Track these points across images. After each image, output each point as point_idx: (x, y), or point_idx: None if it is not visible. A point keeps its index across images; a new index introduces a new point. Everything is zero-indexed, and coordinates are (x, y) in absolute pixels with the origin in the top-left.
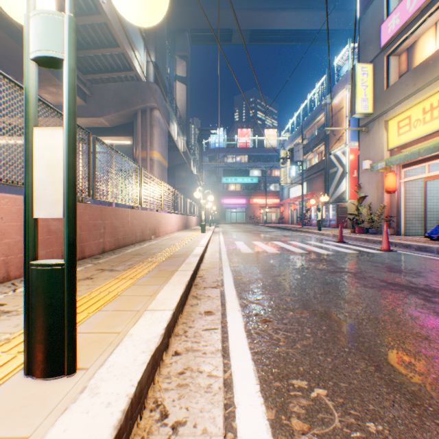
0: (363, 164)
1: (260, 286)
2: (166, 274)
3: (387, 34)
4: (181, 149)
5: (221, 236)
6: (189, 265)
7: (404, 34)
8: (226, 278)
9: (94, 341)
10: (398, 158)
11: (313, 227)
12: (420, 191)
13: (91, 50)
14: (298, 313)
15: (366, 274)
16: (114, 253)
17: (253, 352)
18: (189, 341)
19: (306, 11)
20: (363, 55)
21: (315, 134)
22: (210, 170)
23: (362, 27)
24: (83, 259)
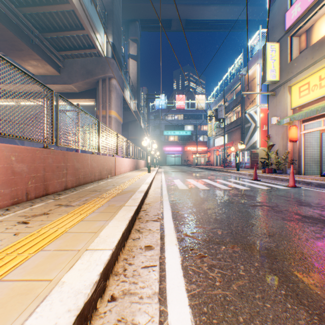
0: (272, 120)
1: (194, 219)
2: (113, 210)
3: (291, 19)
4: (133, 110)
5: (162, 175)
6: (135, 200)
7: (304, 19)
8: (165, 211)
9: (20, 293)
10: (300, 114)
11: (232, 168)
12: (316, 140)
13: (63, 32)
14: (230, 247)
15: (282, 208)
16: (74, 190)
17: (190, 295)
18: (127, 281)
19: (227, 5)
20: (272, 37)
21: (233, 98)
22: (155, 125)
23: (271, 15)
24: (46, 195)
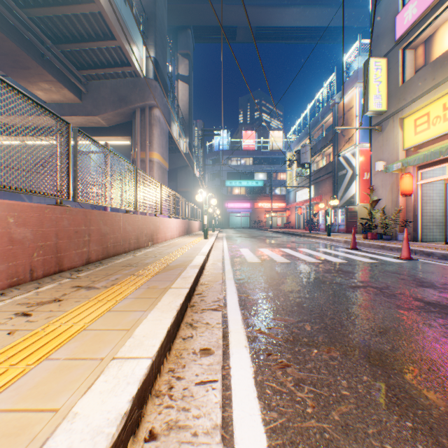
0: (377, 165)
1: (271, 307)
2: (155, 294)
3: (403, 25)
4: (183, 151)
5: (224, 242)
6: (185, 280)
7: (422, 25)
8: (229, 295)
9: (6, 433)
10: (416, 158)
11: (321, 232)
12: (439, 193)
13: (85, 43)
14: (325, 351)
15: (395, 290)
16: (100, 264)
17: (269, 430)
18: (174, 407)
19: (314, 7)
20: (376, 50)
21: (322, 135)
22: (214, 173)
23: (375, 20)
24: (60, 272)
